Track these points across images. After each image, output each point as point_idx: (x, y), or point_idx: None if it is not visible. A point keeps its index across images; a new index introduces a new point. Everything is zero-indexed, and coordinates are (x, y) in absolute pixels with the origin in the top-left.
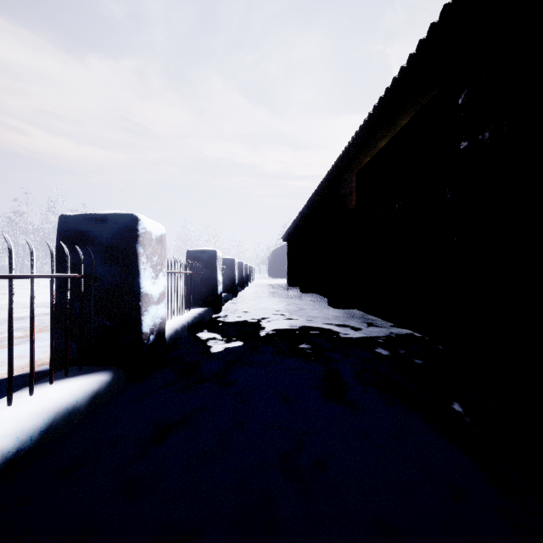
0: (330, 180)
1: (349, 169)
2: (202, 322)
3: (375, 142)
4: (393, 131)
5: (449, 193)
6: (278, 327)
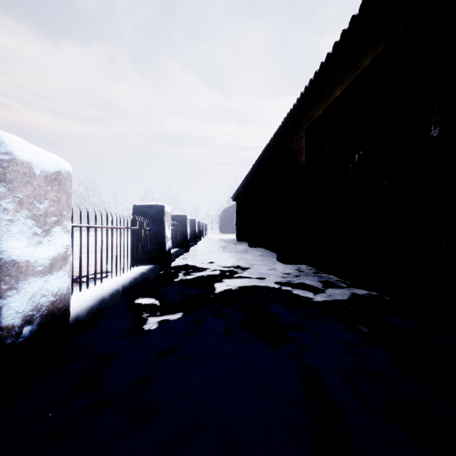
0: (279, 137)
1: (299, 123)
2: (145, 282)
3: (331, 90)
4: (352, 75)
5: (435, 132)
6: (228, 287)
